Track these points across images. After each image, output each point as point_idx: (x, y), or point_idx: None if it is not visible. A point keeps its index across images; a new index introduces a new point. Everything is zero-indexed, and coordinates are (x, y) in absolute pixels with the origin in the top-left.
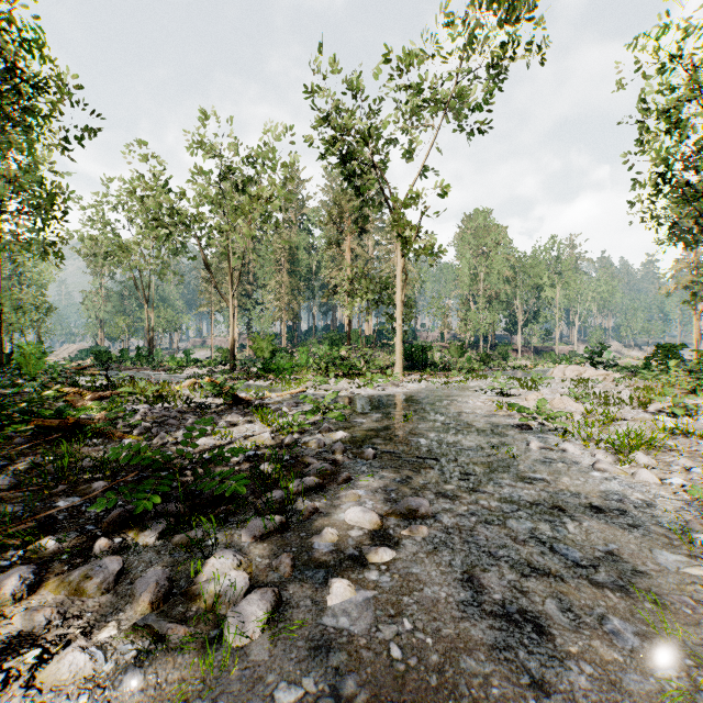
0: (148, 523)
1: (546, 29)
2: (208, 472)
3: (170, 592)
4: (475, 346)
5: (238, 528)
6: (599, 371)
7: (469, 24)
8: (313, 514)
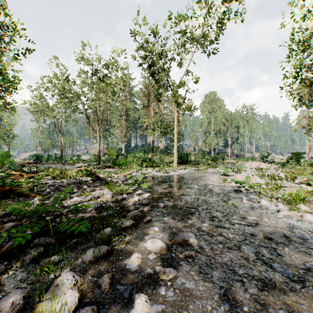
0: (27, 251)
1: (244, 4)
2: (67, 219)
3: (24, 308)
4: (209, 153)
5: (82, 253)
6: (267, 164)
7: (208, 4)
8: (128, 243)
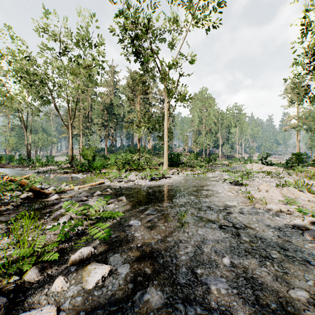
0: None
1: None
2: None
3: None
4: (200, 154)
5: None
6: (271, 167)
7: None
8: None
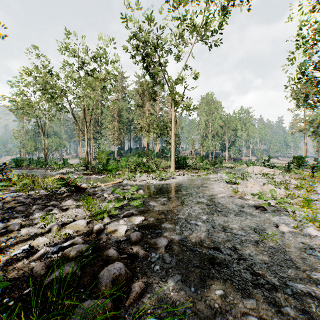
0: None
1: None
2: None
3: None
4: (206, 157)
5: None
6: (270, 169)
7: None
8: None
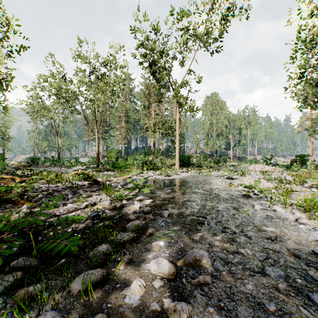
0: (1, 278)
1: (249, 1)
2: (54, 234)
3: None
4: (211, 156)
5: (71, 280)
6: (271, 167)
7: (211, 1)
8: (128, 264)
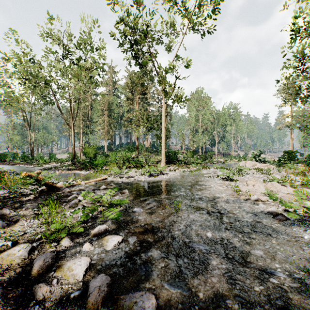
0: None
1: None
2: None
3: None
4: (196, 152)
5: None
6: (263, 164)
7: None
8: None
